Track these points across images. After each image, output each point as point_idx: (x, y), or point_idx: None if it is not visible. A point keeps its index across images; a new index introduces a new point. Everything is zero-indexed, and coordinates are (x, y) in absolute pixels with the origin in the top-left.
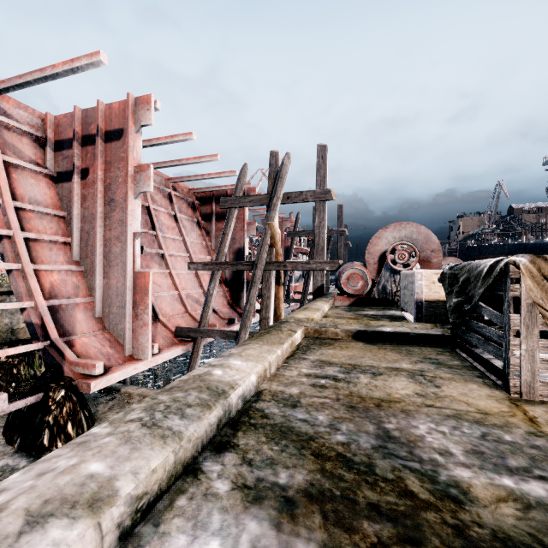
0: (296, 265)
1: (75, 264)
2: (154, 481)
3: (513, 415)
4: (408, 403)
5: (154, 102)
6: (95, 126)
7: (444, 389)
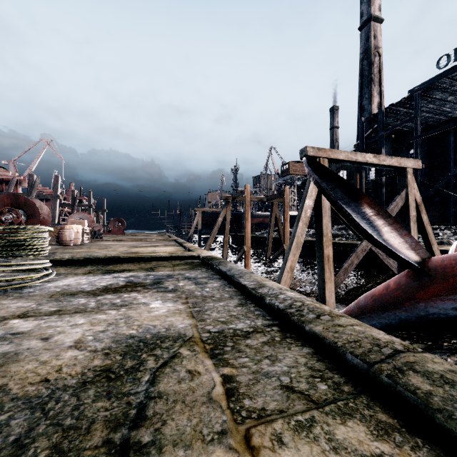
0: None
1: None
2: None
3: None
4: None
5: None
6: None
7: None
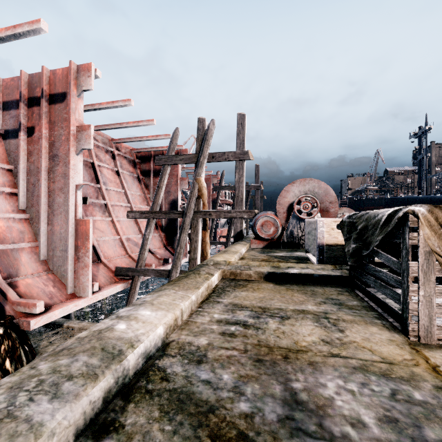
0: (220, 213)
1: (22, 212)
2: None
3: (416, 364)
4: (315, 353)
5: (94, 70)
6: (40, 89)
7: (348, 333)
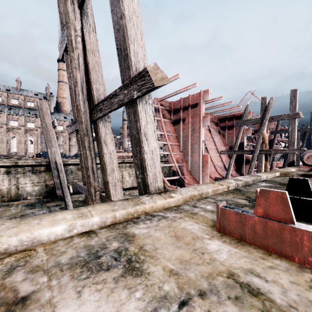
0: (277, 151)
1: (181, 152)
2: (254, 179)
3: None
4: None
5: (209, 91)
6: (187, 103)
7: None
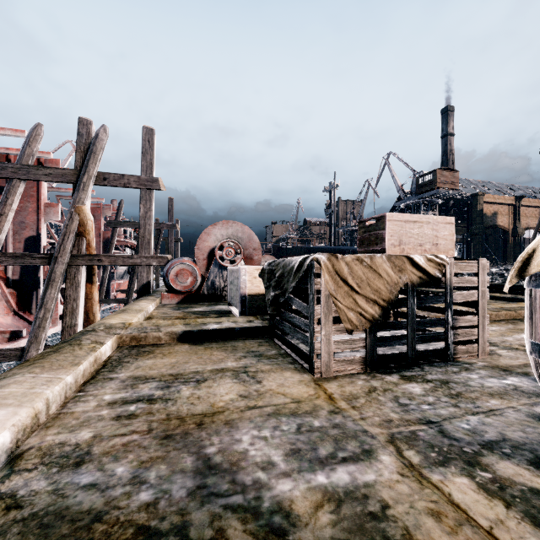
0: (116, 259)
1: None
2: None
3: (318, 397)
4: (232, 411)
5: None
6: None
7: (265, 383)
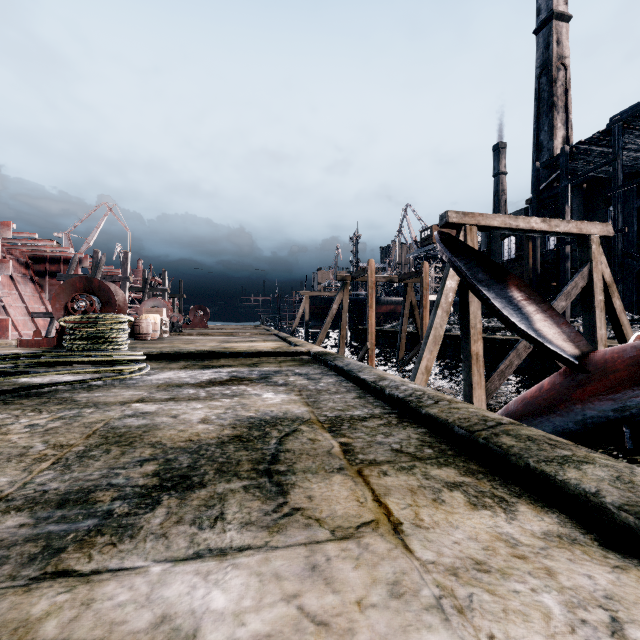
0: None
1: None
2: None
3: None
4: None
5: (12, 224)
6: None
7: None
